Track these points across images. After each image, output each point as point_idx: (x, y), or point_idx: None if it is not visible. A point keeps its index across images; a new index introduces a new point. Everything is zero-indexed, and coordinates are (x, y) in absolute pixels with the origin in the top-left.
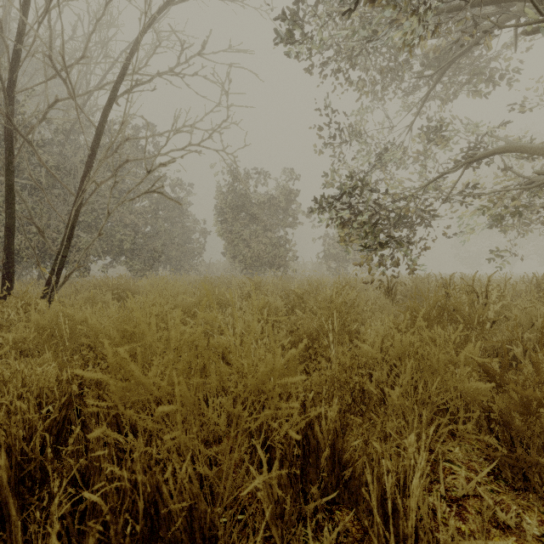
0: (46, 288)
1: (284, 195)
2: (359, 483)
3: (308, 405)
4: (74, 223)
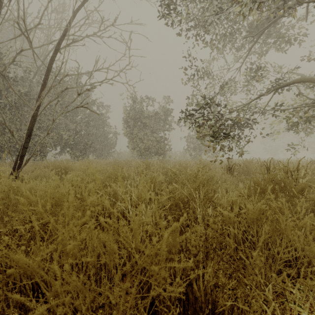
0: (14, 167)
1: (163, 111)
2: None
3: (187, 269)
4: (32, 126)
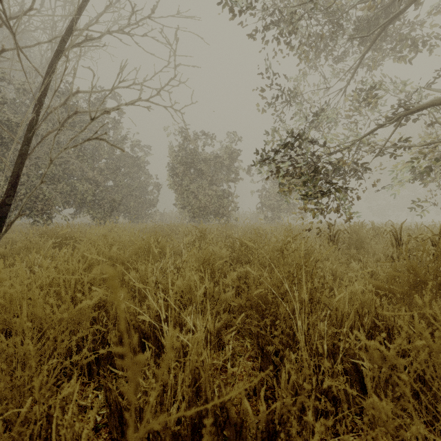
0: None
1: (227, 153)
2: None
3: None
4: (19, 171)
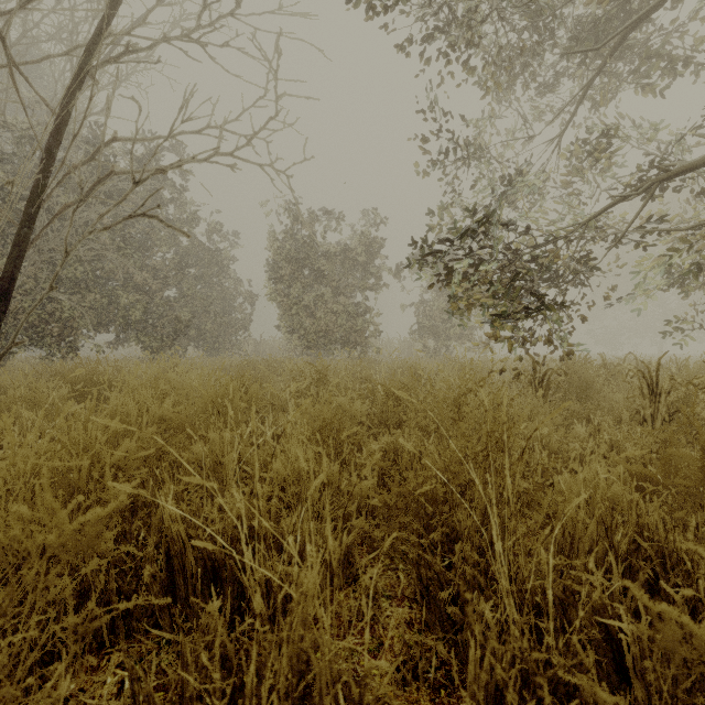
0: None
1: (362, 244)
2: None
3: None
4: (15, 270)
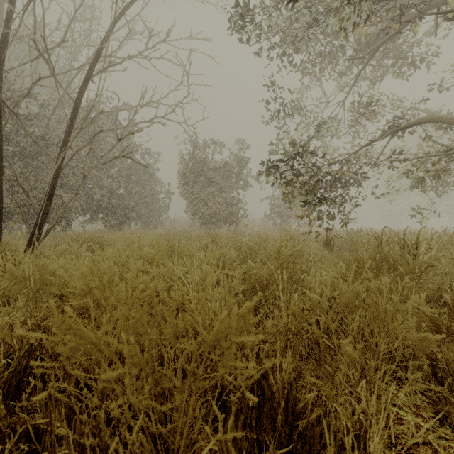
0: (30, 241)
1: (236, 161)
2: (313, 434)
3: (262, 357)
4: (54, 184)
